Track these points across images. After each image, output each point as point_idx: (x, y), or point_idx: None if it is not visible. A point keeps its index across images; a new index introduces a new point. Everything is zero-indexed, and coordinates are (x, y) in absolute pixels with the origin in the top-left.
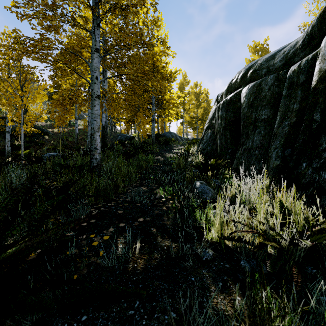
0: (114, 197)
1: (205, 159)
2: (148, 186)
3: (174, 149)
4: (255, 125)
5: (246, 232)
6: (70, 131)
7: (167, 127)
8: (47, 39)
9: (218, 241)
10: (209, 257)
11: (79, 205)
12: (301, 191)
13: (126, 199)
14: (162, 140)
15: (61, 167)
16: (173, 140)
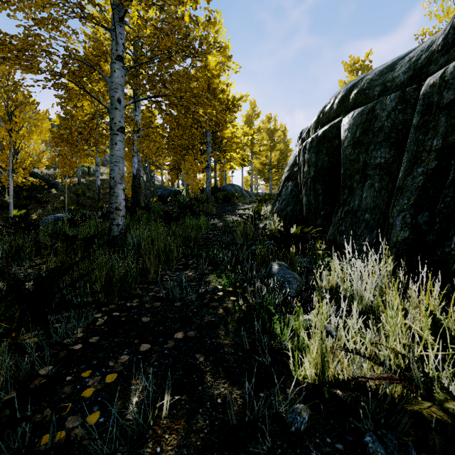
0: (139, 291)
1: (284, 226)
2: (197, 269)
3: (238, 209)
4: (365, 173)
5: (376, 380)
6: (89, 182)
7: (228, 177)
8: (36, 37)
9: (317, 383)
10: (303, 426)
11: None
12: (451, 285)
13: (158, 295)
14: (221, 196)
15: (57, 240)
16: (237, 196)
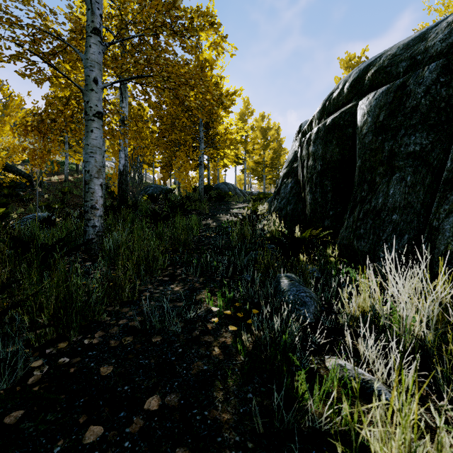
0: (106, 317)
1: (288, 228)
2: (186, 281)
3: (232, 208)
4: (392, 164)
5: None
6: (77, 180)
7: (221, 176)
8: None
9: None
10: None
11: (3, 351)
12: None
13: (131, 323)
14: (214, 195)
15: (9, 247)
16: (230, 195)
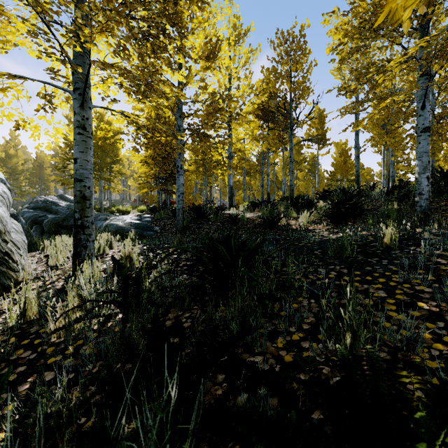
0: None
1: None
2: None
3: None
4: None
5: None
6: None
7: None
8: None
9: None
10: None
11: None
12: None
13: None
14: None
15: None
16: None
